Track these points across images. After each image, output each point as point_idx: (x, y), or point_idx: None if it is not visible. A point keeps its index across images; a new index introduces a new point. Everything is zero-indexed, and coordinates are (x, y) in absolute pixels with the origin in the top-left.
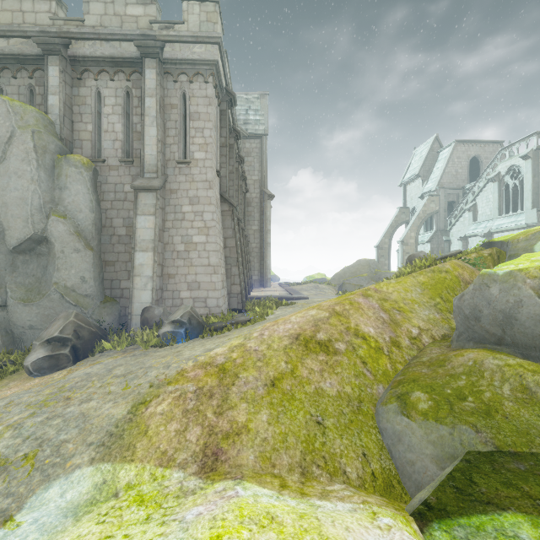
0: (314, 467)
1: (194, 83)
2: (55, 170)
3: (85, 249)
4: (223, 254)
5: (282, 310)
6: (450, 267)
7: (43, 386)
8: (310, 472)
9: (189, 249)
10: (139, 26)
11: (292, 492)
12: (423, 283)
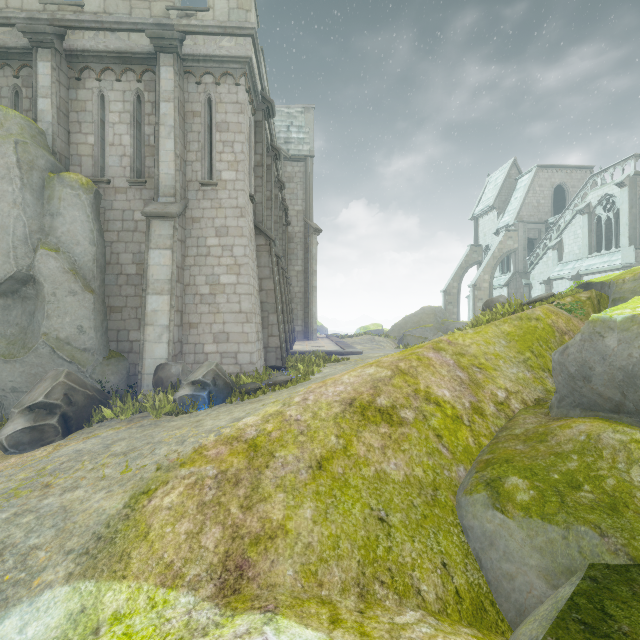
0: (376, 584)
1: (222, 86)
2: (45, 192)
3: (83, 291)
4: (258, 298)
5: (331, 368)
6: (541, 314)
7: (18, 468)
8: (371, 593)
9: (215, 292)
10: (153, 13)
11: (347, 632)
12: (509, 334)
